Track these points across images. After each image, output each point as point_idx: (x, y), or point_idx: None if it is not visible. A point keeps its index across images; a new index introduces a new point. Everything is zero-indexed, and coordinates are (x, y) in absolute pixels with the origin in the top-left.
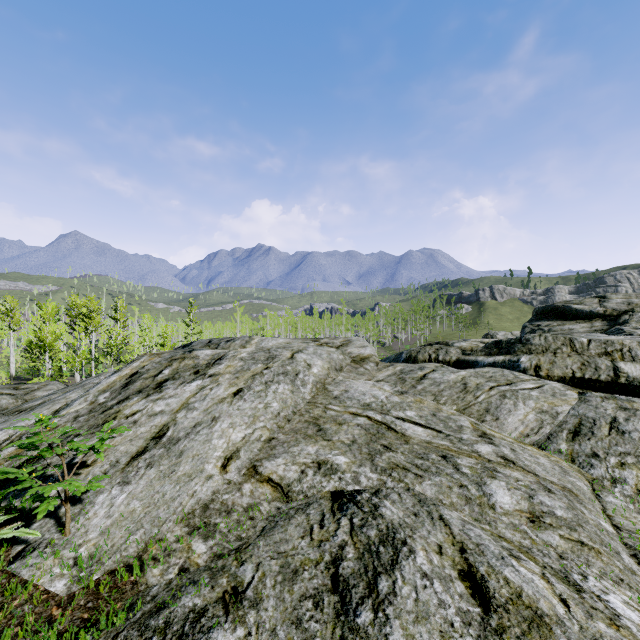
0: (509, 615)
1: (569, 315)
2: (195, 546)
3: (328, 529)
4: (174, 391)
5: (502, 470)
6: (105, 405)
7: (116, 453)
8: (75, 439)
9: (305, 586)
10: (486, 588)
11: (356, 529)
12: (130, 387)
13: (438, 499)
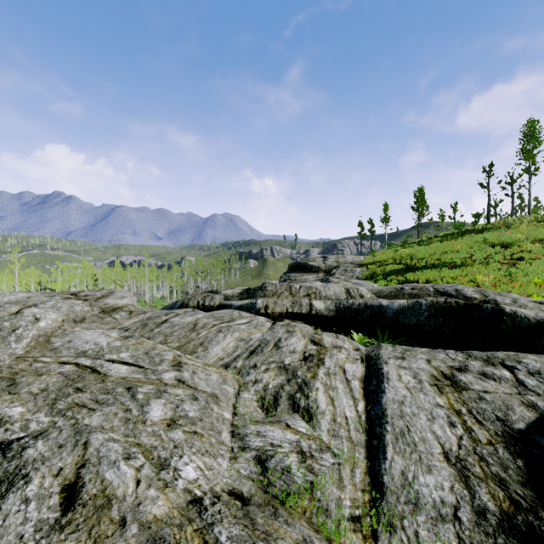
0: (84, 509)
1: (307, 269)
2: None
3: None
4: None
5: (171, 390)
6: None
7: None
8: None
9: None
10: (79, 493)
11: None
12: None
13: (101, 426)
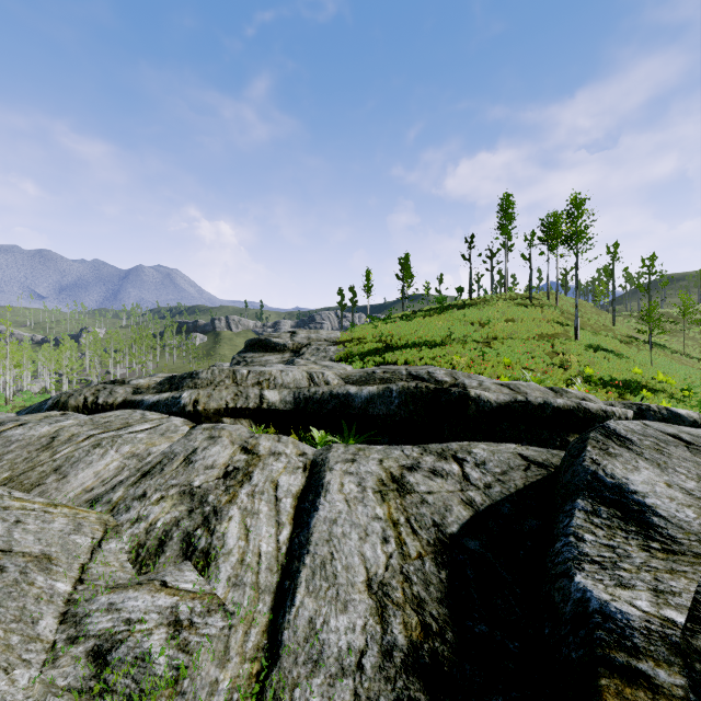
0: None
1: (270, 347)
2: None
3: None
4: None
5: None
6: None
7: None
8: None
9: None
10: None
11: None
12: None
13: None
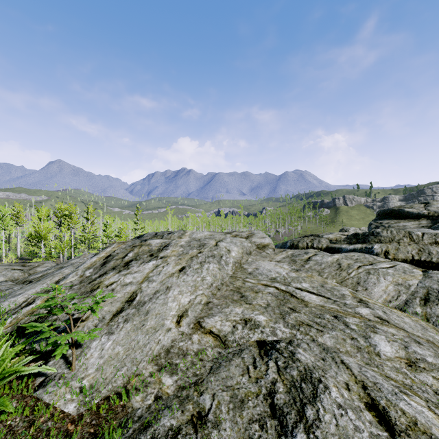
0: (410, 438)
1: (403, 216)
2: (164, 380)
3: (260, 369)
4: (137, 268)
5: (380, 327)
6: (90, 278)
7: (102, 312)
8: (72, 301)
9: (251, 412)
10: (388, 417)
11: (281, 370)
12: (107, 265)
13: (336, 348)
